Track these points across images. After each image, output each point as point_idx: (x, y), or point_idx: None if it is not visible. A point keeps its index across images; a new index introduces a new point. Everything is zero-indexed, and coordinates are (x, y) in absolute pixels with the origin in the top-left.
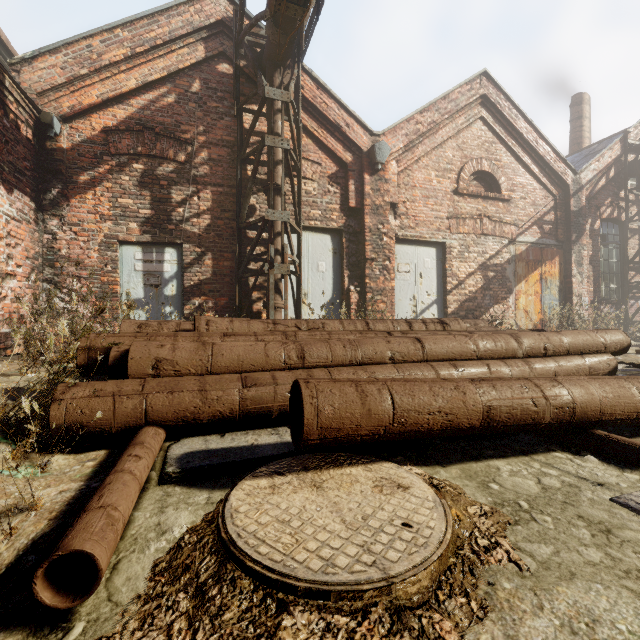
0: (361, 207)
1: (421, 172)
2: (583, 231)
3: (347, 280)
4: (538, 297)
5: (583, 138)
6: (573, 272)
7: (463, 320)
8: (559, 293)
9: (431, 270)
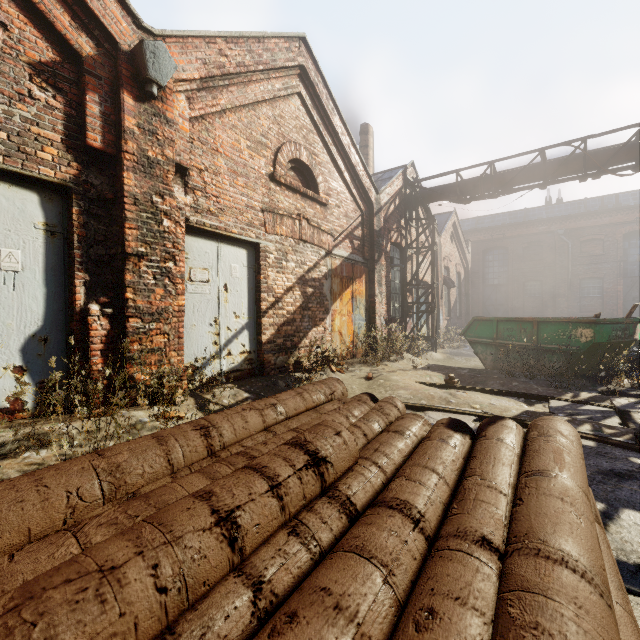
0: (116, 153)
1: (227, 133)
2: (382, 251)
3: (83, 291)
4: (350, 317)
5: (369, 166)
6: (376, 292)
7: (314, 389)
8: (366, 313)
9: (241, 281)
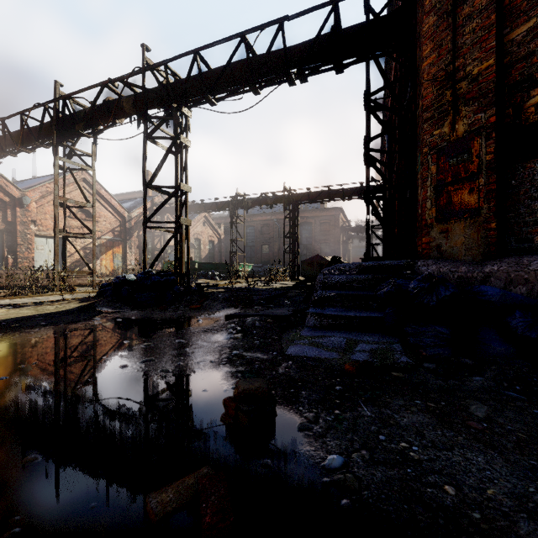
0: (15, 221)
1: (50, 207)
2: (133, 236)
3: (7, 253)
4: (112, 261)
5: (149, 190)
6: (128, 251)
7: None
8: (122, 259)
9: None
